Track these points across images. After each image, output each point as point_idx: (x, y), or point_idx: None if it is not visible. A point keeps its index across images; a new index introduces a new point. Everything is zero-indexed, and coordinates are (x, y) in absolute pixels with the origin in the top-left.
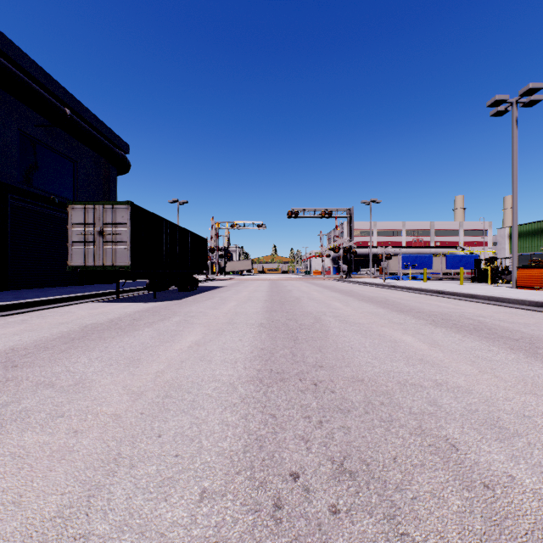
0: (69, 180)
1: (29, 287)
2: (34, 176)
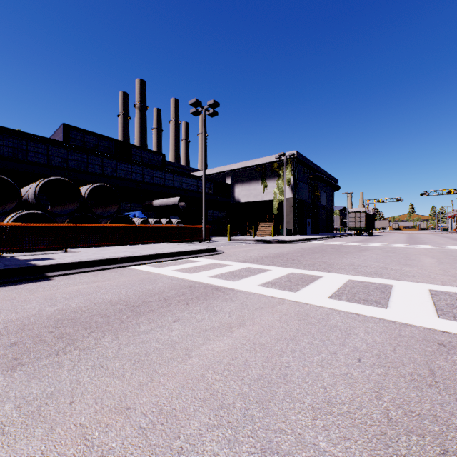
0: (325, 199)
1: (320, 233)
2: (321, 201)
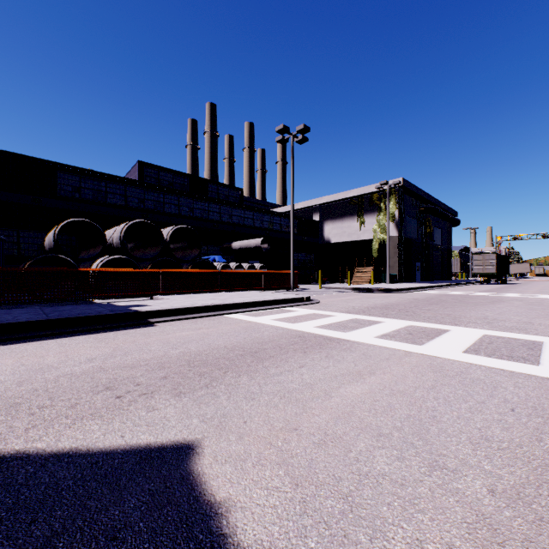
0: (440, 237)
1: (433, 280)
2: (435, 240)
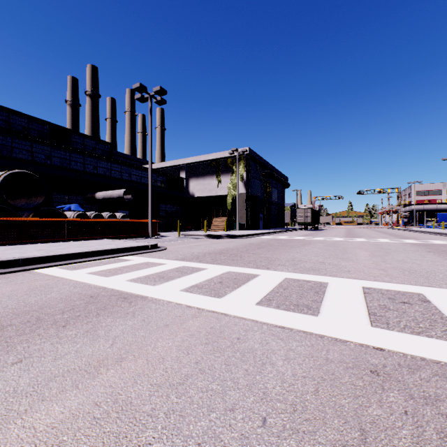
0: (276, 195)
1: (272, 227)
2: (273, 197)
